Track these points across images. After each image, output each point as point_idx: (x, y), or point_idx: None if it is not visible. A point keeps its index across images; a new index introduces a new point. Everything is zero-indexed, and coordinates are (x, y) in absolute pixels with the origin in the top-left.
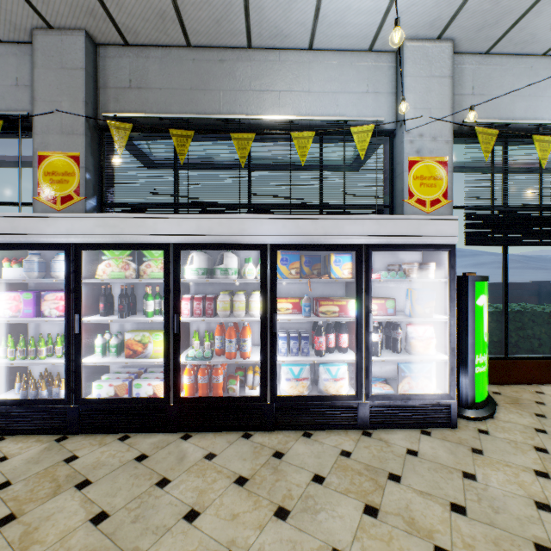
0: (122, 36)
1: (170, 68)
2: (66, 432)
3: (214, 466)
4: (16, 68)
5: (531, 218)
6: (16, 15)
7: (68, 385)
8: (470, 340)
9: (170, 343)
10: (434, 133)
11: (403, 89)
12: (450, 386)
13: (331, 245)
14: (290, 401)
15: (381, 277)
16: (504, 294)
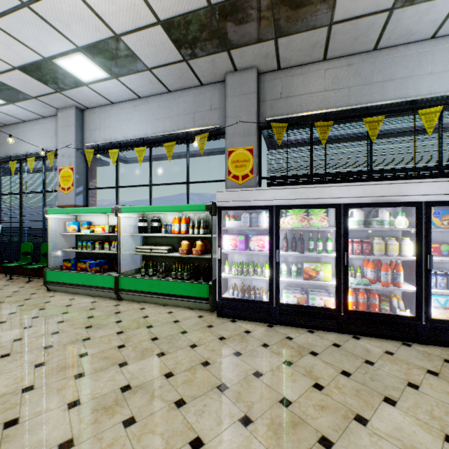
0: (278, 65)
1: (309, 79)
2: (270, 322)
3: (399, 359)
4: (210, 99)
5: None
6: (220, 68)
7: (271, 293)
8: None
9: (341, 271)
10: None
11: None
12: None
13: None
14: (444, 324)
15: None
16: None
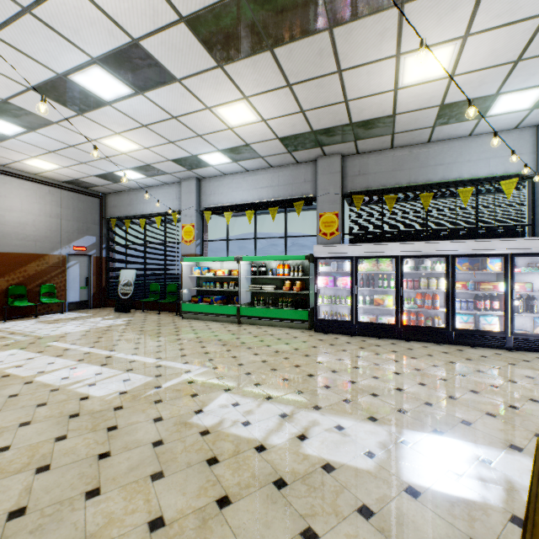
0: (357, 152)
1: (380, 161)
2: (351, 335)
3: (429, 349)
4: (304, 174)
5: None
6: (313, 155)
7: (352, 315)
8: None
9: (398, 300)
10: None
11: None
12: None
13: (488, 254)
14: (463, 331)
15: (521, 271)
16: None
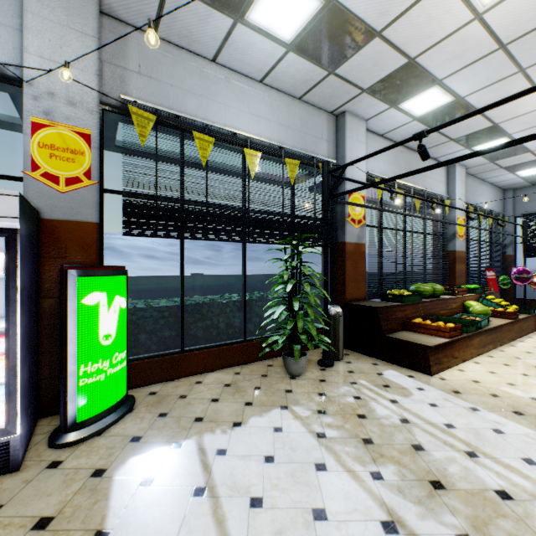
0: None
1: None
2: None
3: None
4: None
5: (198, 213)
6: None
7: None
8: (70, 348)
9: None
10: (73, 96)
11: (23, 27)
12: (8, 417)
13: None
14: None
15: None
16: (181, 288)
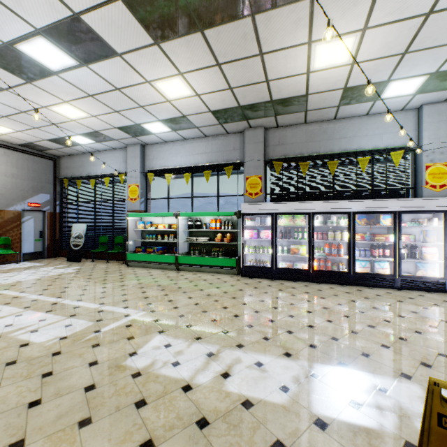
0: (277, 125)
1: (296, 134)
2: (272, 279)
3: (335, 289)
4: (233, 143)
5: None
6: (241, 127)
7: (272, 262)
8: None
9: (310, 249)
10: (441, 150)
11: (421, 130)
12: (444, 274)
13: (381, 212)
14: (361, 274)
15: (407, 225)
16: None
